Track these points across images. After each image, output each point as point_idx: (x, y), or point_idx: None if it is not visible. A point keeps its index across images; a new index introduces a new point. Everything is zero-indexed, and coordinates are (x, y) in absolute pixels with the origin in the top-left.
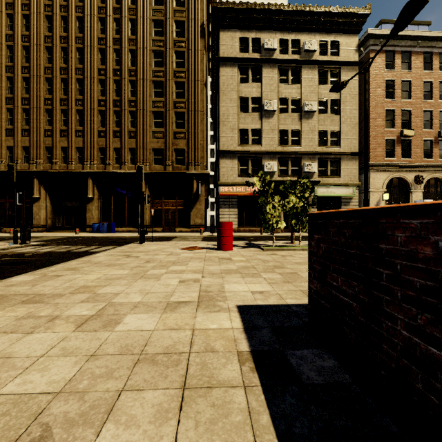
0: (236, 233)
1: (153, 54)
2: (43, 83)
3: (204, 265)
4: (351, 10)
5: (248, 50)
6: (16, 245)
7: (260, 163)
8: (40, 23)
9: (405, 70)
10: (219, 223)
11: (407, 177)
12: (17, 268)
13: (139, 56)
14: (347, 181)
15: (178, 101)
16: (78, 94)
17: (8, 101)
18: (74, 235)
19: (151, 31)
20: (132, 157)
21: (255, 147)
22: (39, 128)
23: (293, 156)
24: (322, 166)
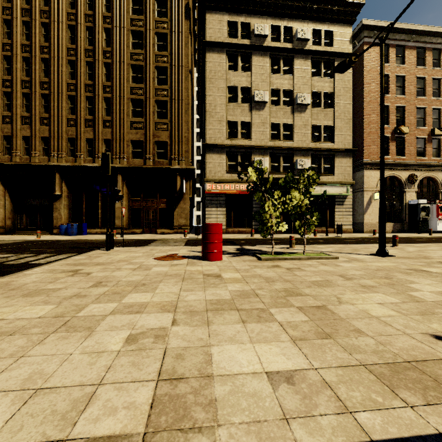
0: (224, 234)
1: (131, 34)
2: (0, 61)
3: (180, 291)
4: None
5: (238, 35)
6: None
7: (250, 158)
8: None
9: (399, 65)
10: (205, 225)
11: (401, 175)
12: None
13: (115, 36)
14: (341, 180)
15: (160, 89)
16: (43, 76)
17: None
18: (34, 238)
19: (129, 8)
20: (107, 150)
21: (244, 141)
22: None
23: (285, 152)
24: (316, 163)
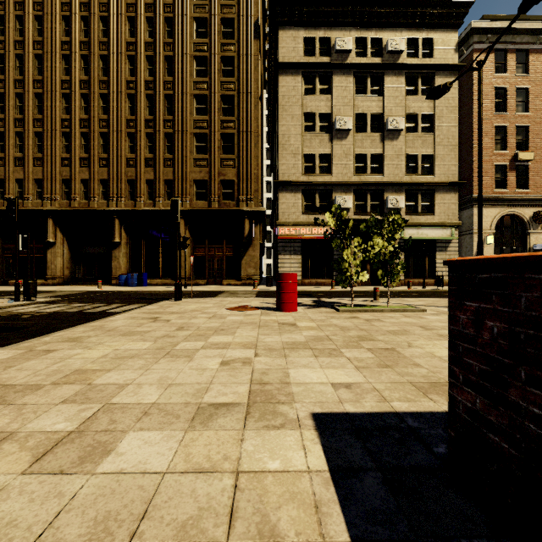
0: (299, 286)
1: (195, 61)
2: (59, 100)
3: (258, 335)
4: None
5: (315, 52)
6: (17, 303)
7: (330, 197)
8: (55, 25)
9: (521, 75)
10: (279, 274)
11: (523, 213)
12: (1, 337)
13: (177, 64)
14: (444, 220)
15: (226, 120)
16: (102, 114)
17: (17, 124)
18: (95, 289)
19: (192, 32)
20: (168, 191)
21: (323, 177)
22: (54, 156)
23: (373, 188)
24: (411, 201)
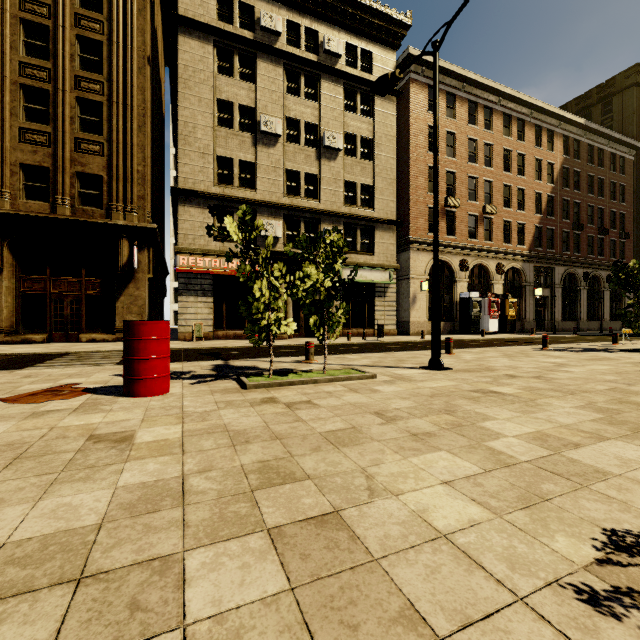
0: (210, 341)
1: None
2: None
3: None
4: (389, 12)
5: (234, 20)
6: None
7: (254, 220)
8: None
9: (450, 118)
10: (128, 324)
11: (451, 261)
12: None
13: None
14: (383, 262)
15: (86, 78)
16: None
17: None
18: None
19: None
20: None
21: (245, 192)
22: None
23: (308, 215)
24: (350, 236)
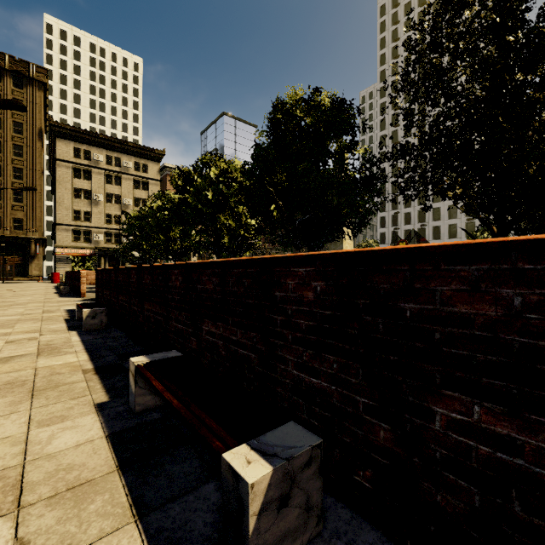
0: None
1: None
2: None
3: (46, 285)
4: (154, 150)
5: (81, 157)
6: None
7: (91, 234)
8: None
9: None
10: (53, 273)
11: None
12: None
13: None
14: None
15: (16, 182)
16: None
17: None
18: None
19: None
20: None
21: (86, 223)
22: None
23: (116, 231)
24: None
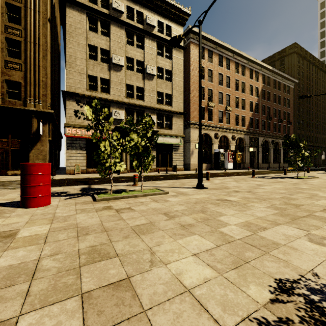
0: (84, 174)
1: None
2: None
3: None
4: (179, 6)
5: (97, 2)
6: None
7: (109, 110)
8: None
9: (210, 63)
10: (23, 165)
11: (210, 133)
12: None
13: None
14: (177, 133)
15: (11, 26)
16: None
17: None
18: None
19: None
20: None
21: (104, 95)
22: None
23: (138, 108)
24: (160, 120)
